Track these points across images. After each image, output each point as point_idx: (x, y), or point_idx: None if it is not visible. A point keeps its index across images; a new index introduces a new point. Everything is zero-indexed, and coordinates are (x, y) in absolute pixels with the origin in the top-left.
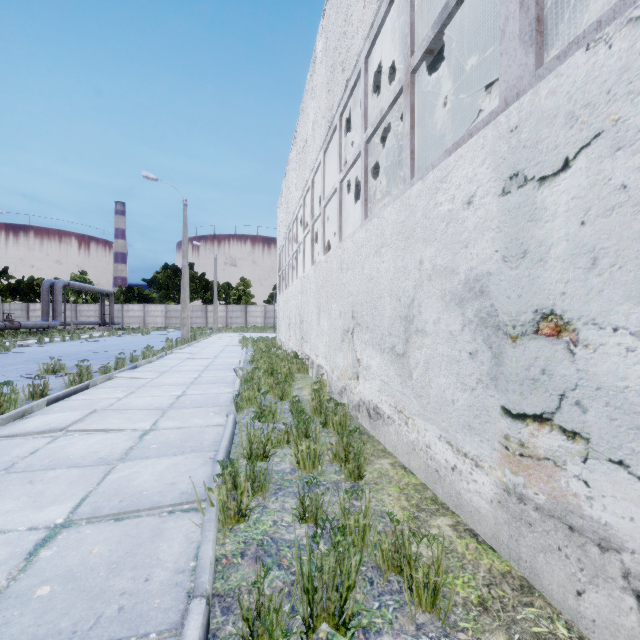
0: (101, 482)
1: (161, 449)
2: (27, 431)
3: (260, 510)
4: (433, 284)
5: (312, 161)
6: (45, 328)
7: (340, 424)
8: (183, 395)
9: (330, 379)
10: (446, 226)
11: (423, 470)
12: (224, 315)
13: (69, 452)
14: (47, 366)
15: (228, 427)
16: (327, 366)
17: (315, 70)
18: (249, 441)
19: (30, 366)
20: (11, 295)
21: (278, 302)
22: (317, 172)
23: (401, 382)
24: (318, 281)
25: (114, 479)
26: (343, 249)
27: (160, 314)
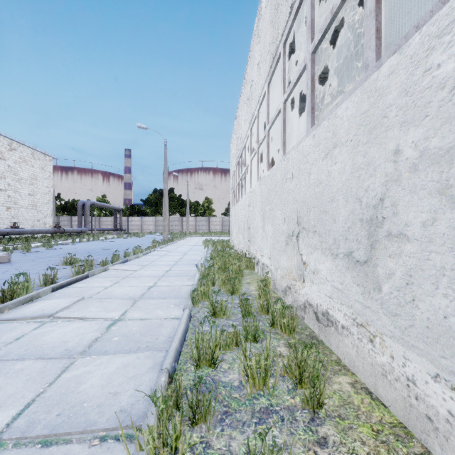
0: (54, 381)
1: (120, 343)
2: (24, 316)
3: (201, 450)
4: (421, 175)
5: (258, 95)
6: (79, 232)
7: (288, 326)
8: (154, 286)
9: (274, 277)
10: (450, 92)
11: (401, 407)
12: (194, 224)
13: (45, 340)
14: (66, 259)
15: (181, 324)
16: (271, 265)
17: (260, 18)
18: (197, 347)
19: (59, 259)
20: (62, 211)
21: (231, 213)
22: (262, 103)
23: (362, 293)
24: (263, 193)
25: (66, 379)
26: (287, 161)
27: (151, 223)
